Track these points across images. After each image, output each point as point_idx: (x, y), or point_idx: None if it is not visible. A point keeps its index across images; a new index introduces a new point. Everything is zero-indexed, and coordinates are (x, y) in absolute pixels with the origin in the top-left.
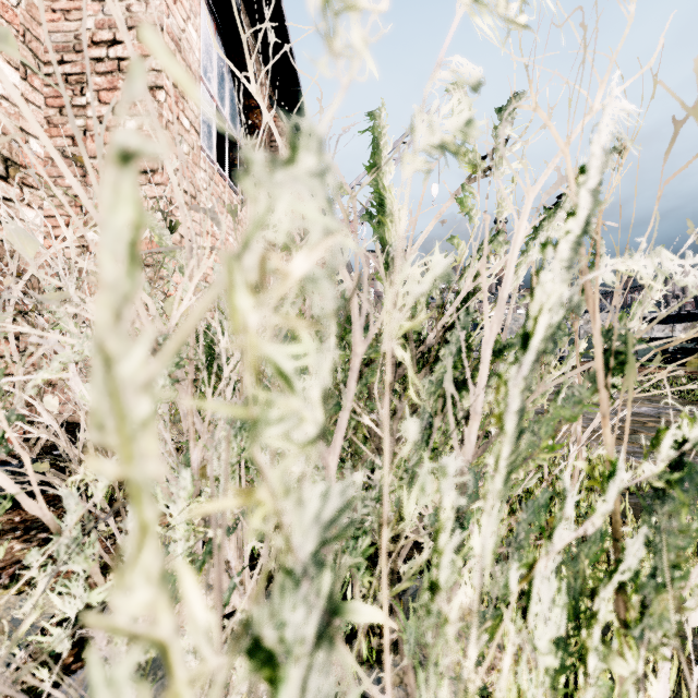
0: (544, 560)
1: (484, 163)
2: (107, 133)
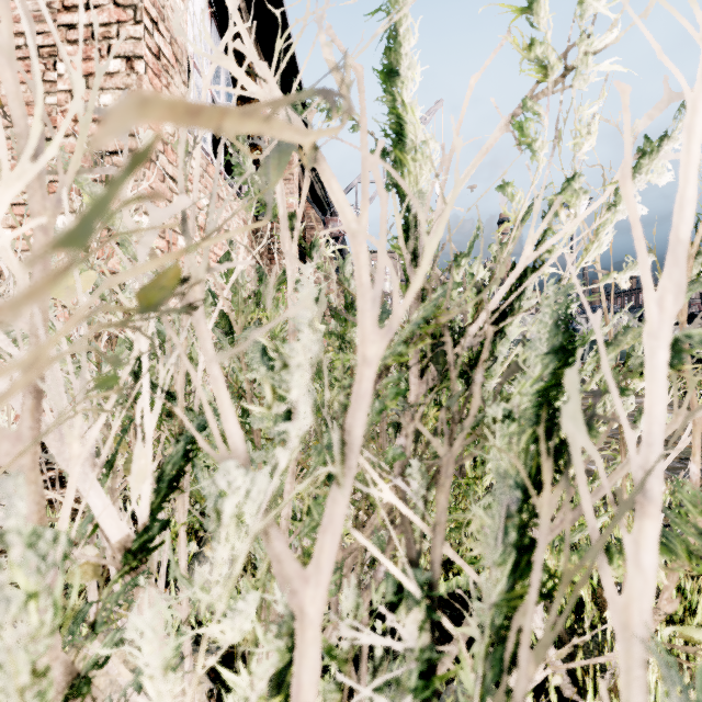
0: None
1: (559, 62)
2: None
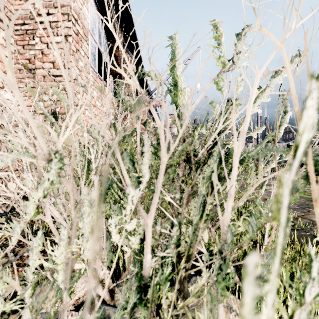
0: (299, 310)
1: (229, 63)
2: (45, 57)
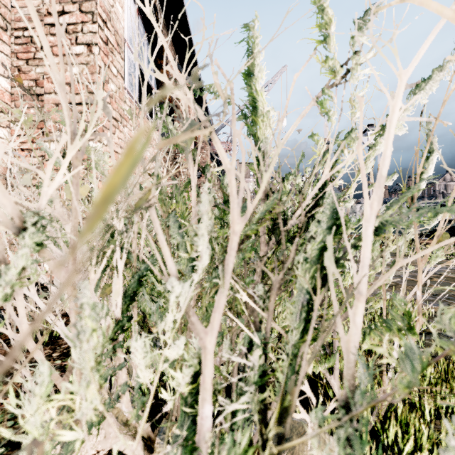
0: None
1: (342, 69)
2: None
